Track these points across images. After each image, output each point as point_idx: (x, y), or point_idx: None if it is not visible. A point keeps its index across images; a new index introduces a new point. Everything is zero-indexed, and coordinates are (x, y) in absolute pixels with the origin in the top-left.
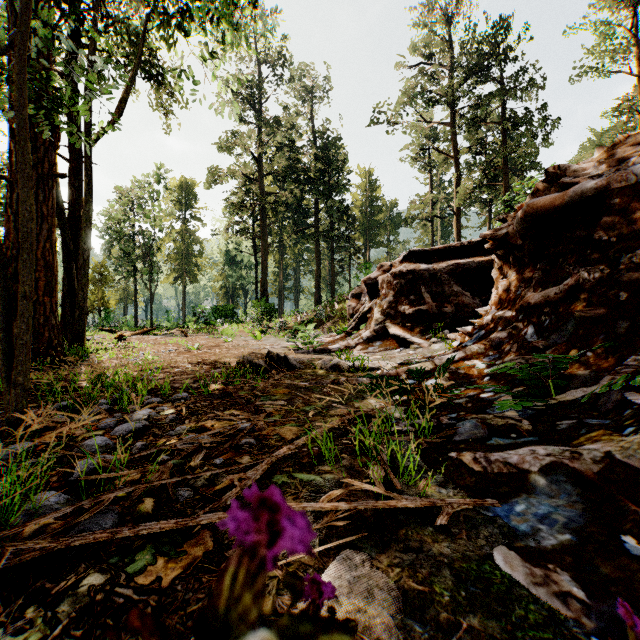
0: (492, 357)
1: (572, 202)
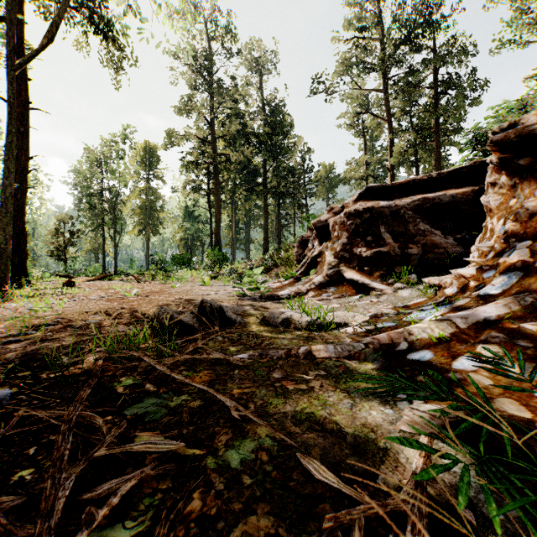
0: None
1: None
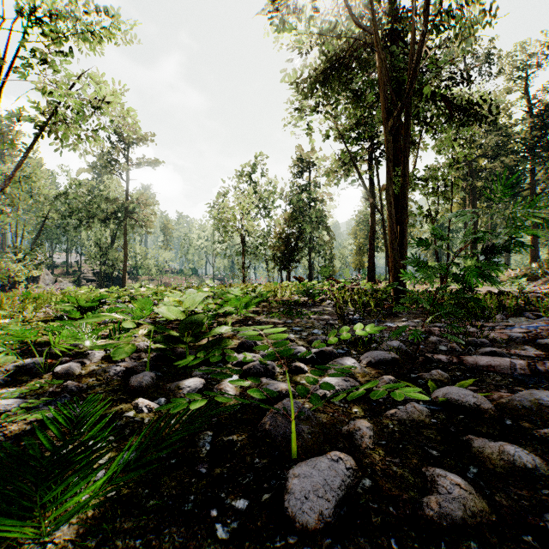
0: None
1: None
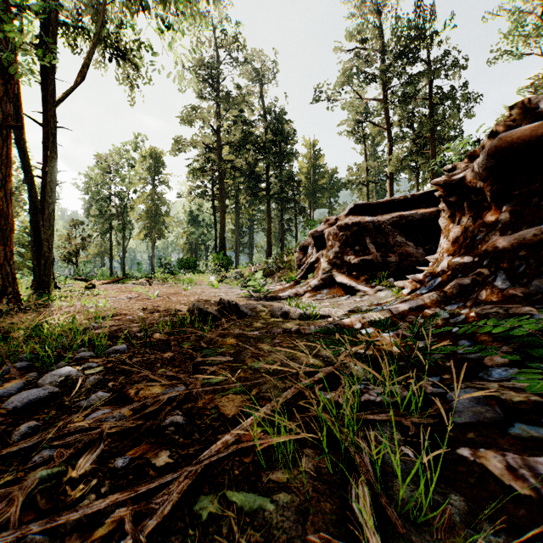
0: (455, 305)
1: None
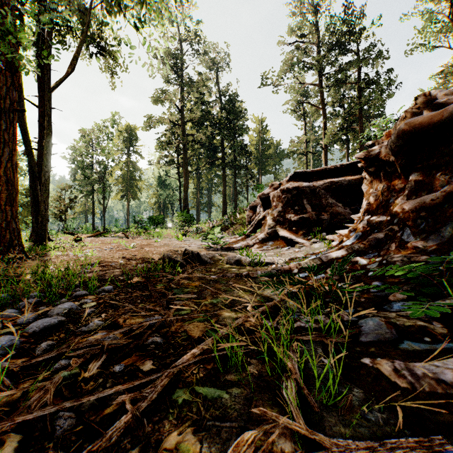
0: (372, 255)
1: (450, 117)
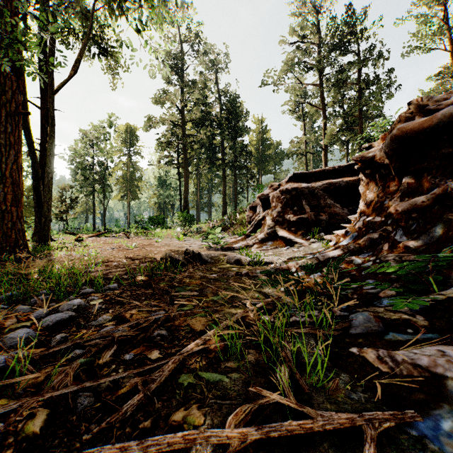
0: (366, 254)
1: (439, 123)
